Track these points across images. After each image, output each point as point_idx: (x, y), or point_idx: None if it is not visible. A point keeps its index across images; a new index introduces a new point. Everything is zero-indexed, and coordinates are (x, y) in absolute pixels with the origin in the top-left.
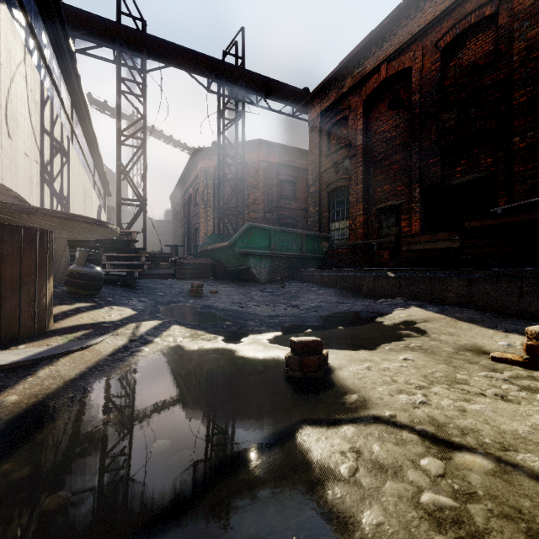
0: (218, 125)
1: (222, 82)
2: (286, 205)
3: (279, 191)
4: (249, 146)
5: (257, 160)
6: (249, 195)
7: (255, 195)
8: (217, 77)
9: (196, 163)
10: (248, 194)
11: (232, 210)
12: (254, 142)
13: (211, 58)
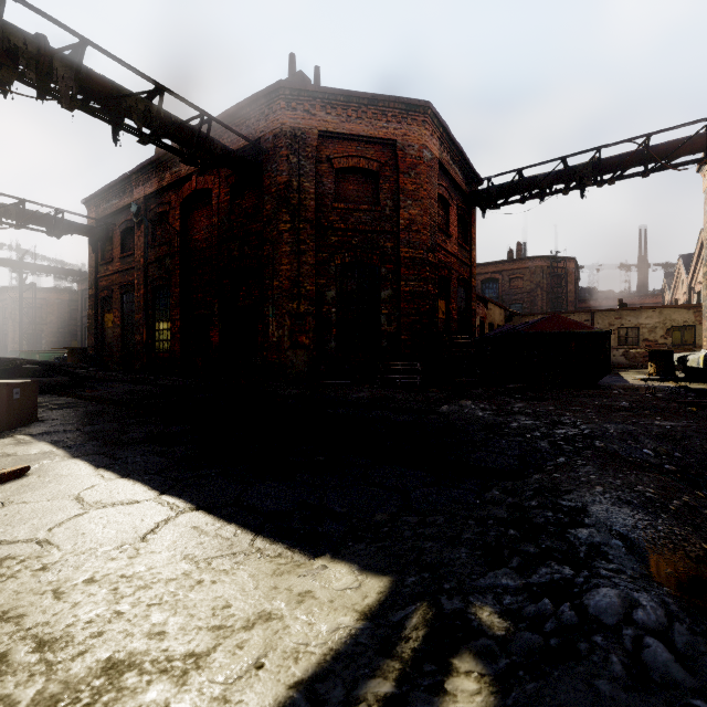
0: (20, 289)
1: (22, 272)
2: (76, 324)
3: (70, 316)
4: (47, 289)
5: (53, 298)
6: (48, 318)
7: (52, 318)
8: (19, 269)
9: (6, 291)
10: (47, 317)
11: (29, 333)
12: (50, 289)
13: (15, 262)
